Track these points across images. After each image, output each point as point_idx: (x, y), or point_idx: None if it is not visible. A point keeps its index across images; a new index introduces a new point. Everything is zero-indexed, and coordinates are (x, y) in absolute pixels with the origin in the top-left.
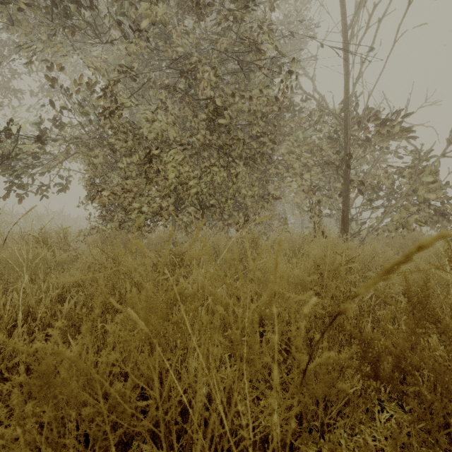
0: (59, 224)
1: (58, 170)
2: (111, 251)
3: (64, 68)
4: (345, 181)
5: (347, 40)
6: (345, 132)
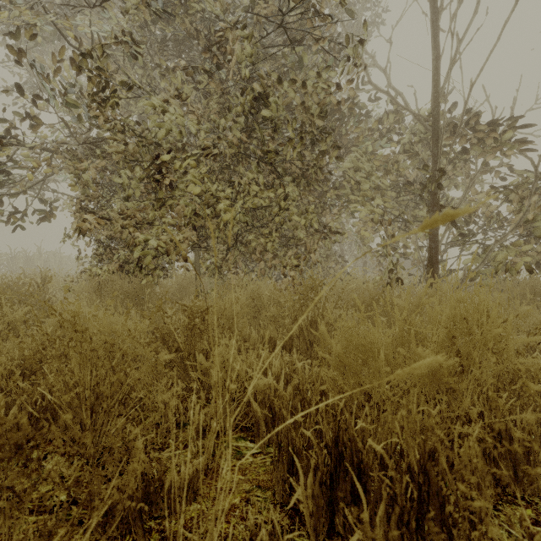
0: (55, 267)
1: (39, 192)
2: (68, 310)
3: (34, 36)
4: (433, 206)
5: (437, 12)
6: (433, 139)
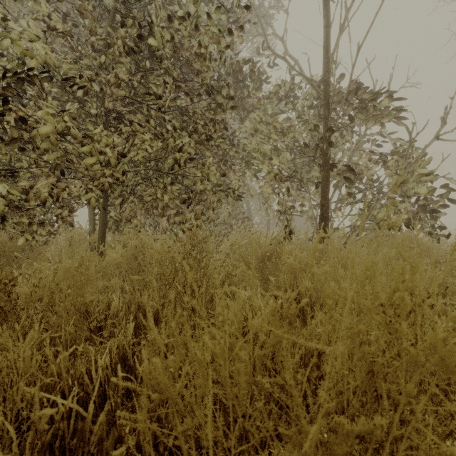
0: None
1: None
2: None
3: None
4: (324, 166)
5: None
6: (324, 103)
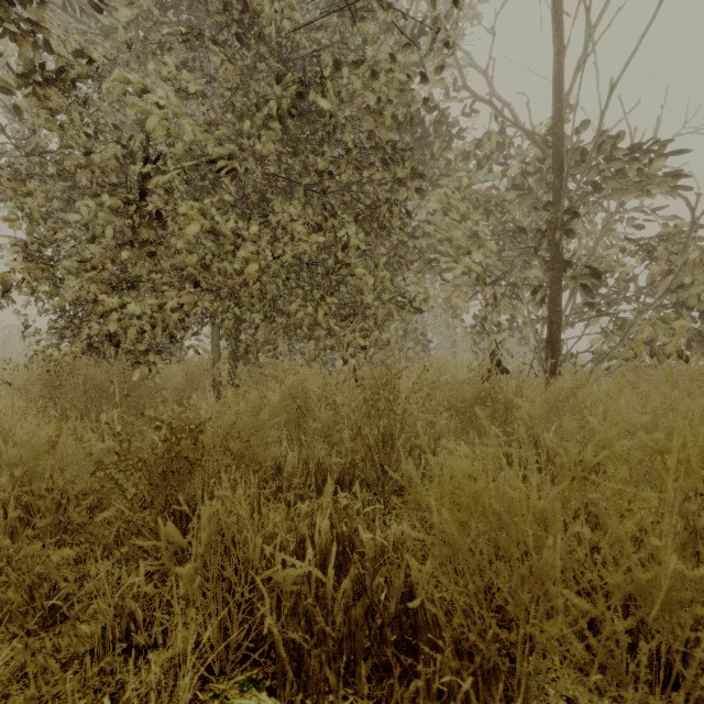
0: (20, 348)
1: None
2: None
3: None
4: (553, 262)
5: None
6: (554, 168)
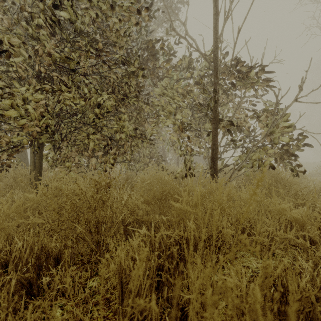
0: None
1: None
2: None
3: None
4: (214, 120)
5: None
6: (214, 72)
